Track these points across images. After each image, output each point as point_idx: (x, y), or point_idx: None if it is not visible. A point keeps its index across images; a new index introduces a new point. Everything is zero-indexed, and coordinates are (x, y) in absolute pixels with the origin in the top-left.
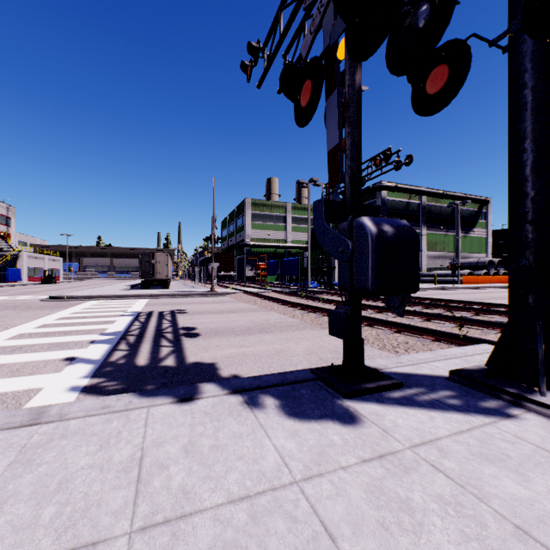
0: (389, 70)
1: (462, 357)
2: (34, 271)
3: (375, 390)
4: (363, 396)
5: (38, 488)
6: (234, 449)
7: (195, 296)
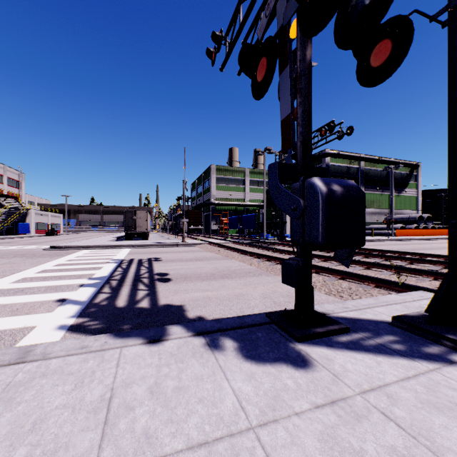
0: (337, 45)
1: (402, 303)
2: (40, 225)
3: (325, 334)
4: (313, 340)
5: (14, 428)
6: (195, 391)
7: (169, 246)
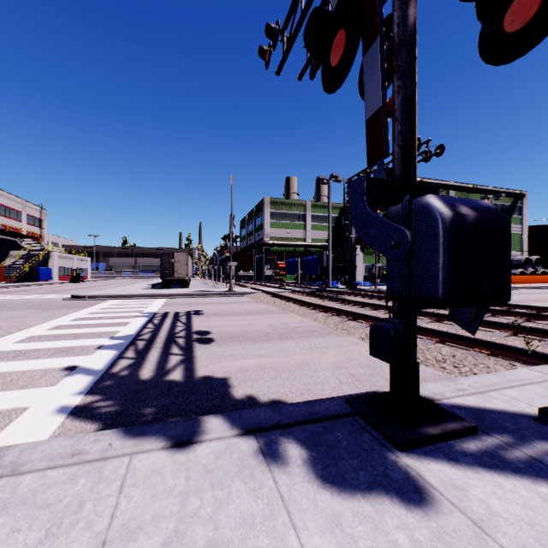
0: None
1: (541, 382)
2: (64, 270)
3: (441, 438)
4: (424, 447)
5: None
6: None
7: (213, 295)
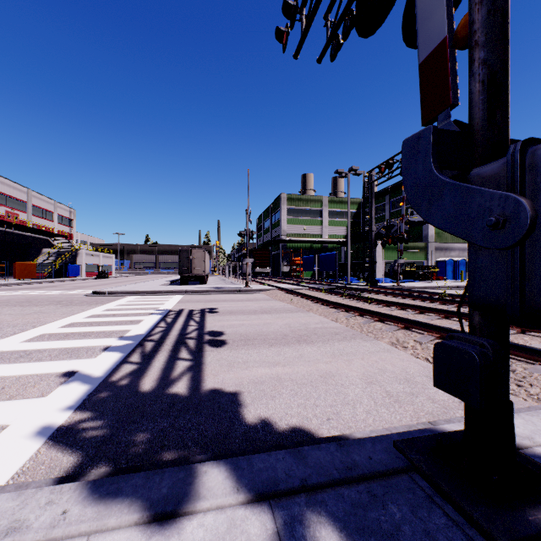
0: None
1: None
2: (91, 267)
3: None
4: None
5: None
6: None
7: (229, 292)
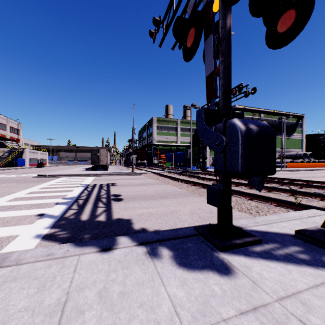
0: (252, 14)
1: (300, 218)
2: (32, 160)
3: (242, 245)
4: (233, 250)
5: None
6: (136, 296)
7: (122, 174)
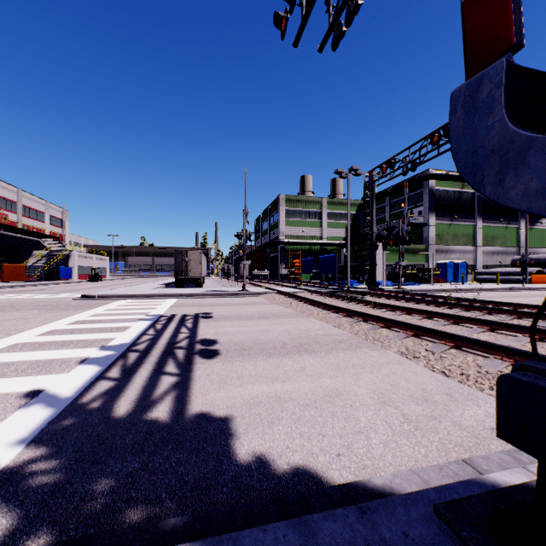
0: None
1: None
2: (84, 269)
3: None
4: None
5: None
6: None
7: (226, 295)
